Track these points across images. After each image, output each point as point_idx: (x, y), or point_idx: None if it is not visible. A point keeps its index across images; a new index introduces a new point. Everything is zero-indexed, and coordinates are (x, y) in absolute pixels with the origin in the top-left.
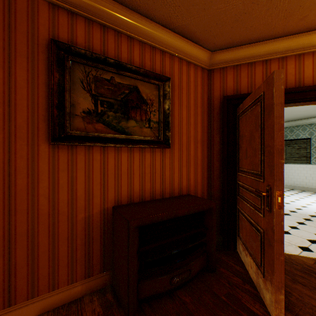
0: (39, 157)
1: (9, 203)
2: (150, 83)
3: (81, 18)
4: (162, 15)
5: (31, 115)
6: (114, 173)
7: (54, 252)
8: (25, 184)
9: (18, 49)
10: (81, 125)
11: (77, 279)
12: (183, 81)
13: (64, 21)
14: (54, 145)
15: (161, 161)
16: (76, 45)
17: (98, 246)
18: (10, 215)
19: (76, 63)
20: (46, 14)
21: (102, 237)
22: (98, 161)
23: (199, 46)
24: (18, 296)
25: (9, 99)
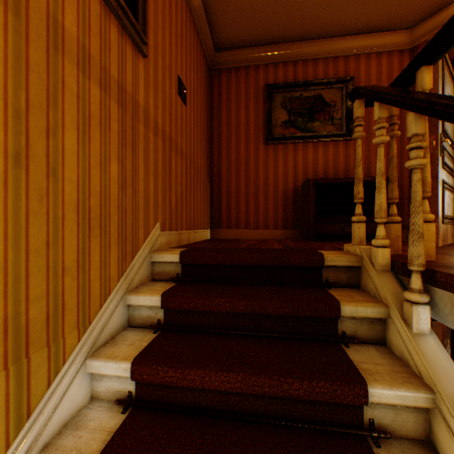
0: (259, 153)
1: (246, 177)
2: (332, 88)
3: (280, 64)
4: (340, 30)
5: (255, 130)
6: (302, 162)
7: (266, 207)
8: (253, 168)
9: (250, 97)
10: (280, 131)
11: (278, 228)
12: (371, 74)
13: (271, 71)
14: (266, 146)
15: (344, 152)
16: (277, 83)
17: (290, 211)
18: (247, 183)
19: (277, 94)
20: (262, 72)
21: (294, 205)
22: (291, 154)
23: (390, 32)
24: (250, 226)
25: (246, 124)
